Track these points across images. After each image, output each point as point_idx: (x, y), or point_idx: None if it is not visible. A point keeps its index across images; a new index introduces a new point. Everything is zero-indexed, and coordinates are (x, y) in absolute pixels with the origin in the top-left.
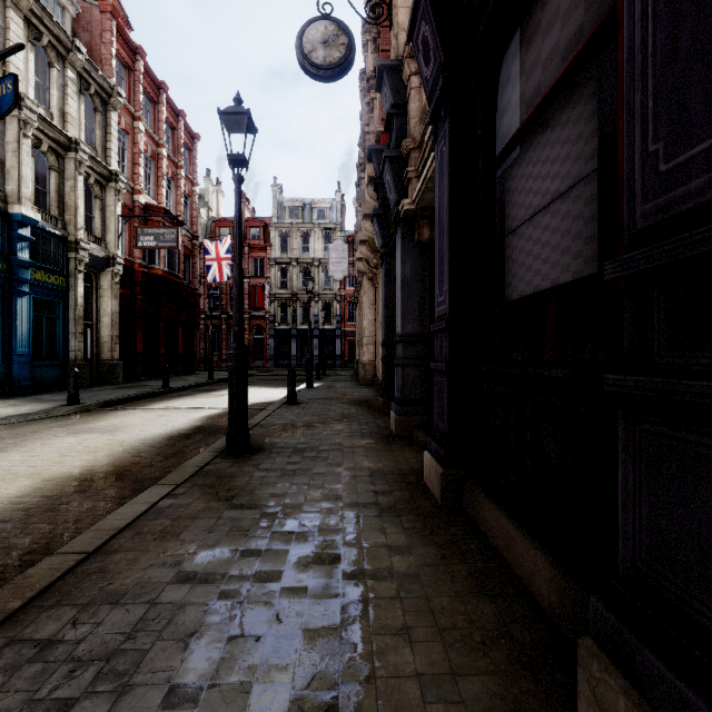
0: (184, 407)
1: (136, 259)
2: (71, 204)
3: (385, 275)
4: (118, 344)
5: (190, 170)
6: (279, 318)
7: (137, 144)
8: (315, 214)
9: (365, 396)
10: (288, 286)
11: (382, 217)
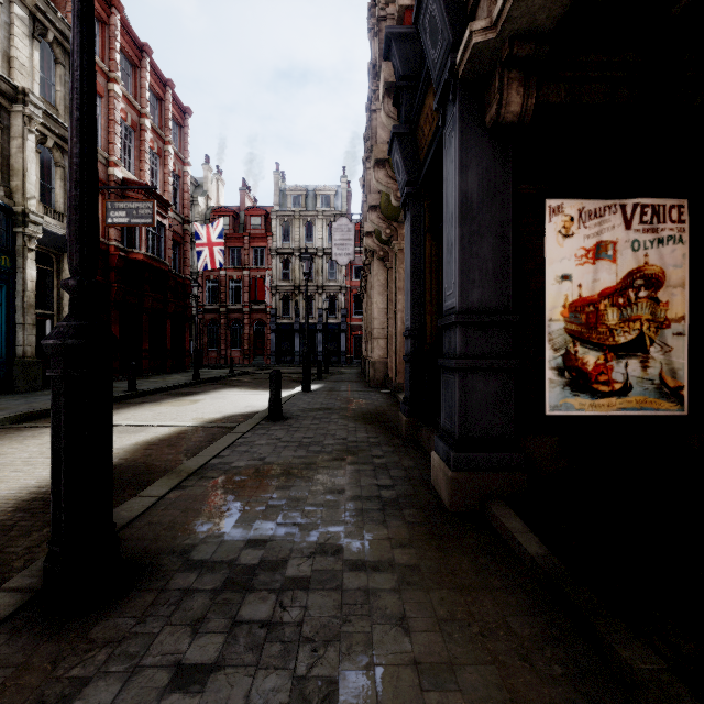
0: (124, 424)
1: (111, 241)
2: (18, 167)
3: (411, 228)
4: None
5: (181, 148)
6: (281, 312)
7: (112, 109)
8: (319, 201)
9: (377, 406)
10: (290, 278)
11: (406, 138)
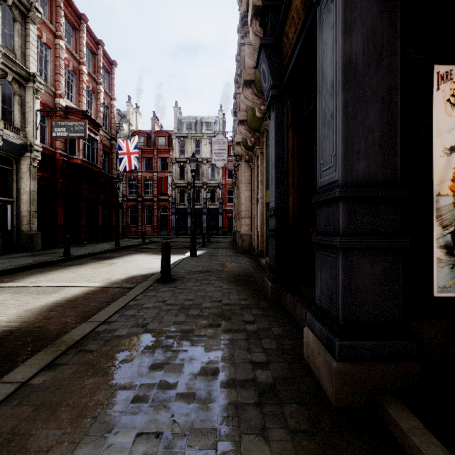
0: (45, 285)
1: (57, 150)
2: None
3: (275, 124)
4: (36, 217)
5: (109, 88)
6: (179, 201)
7: (58, 57)
8: (204, 127)
9: (245, 268)
10: (185, 178)
11: (271, 48)
